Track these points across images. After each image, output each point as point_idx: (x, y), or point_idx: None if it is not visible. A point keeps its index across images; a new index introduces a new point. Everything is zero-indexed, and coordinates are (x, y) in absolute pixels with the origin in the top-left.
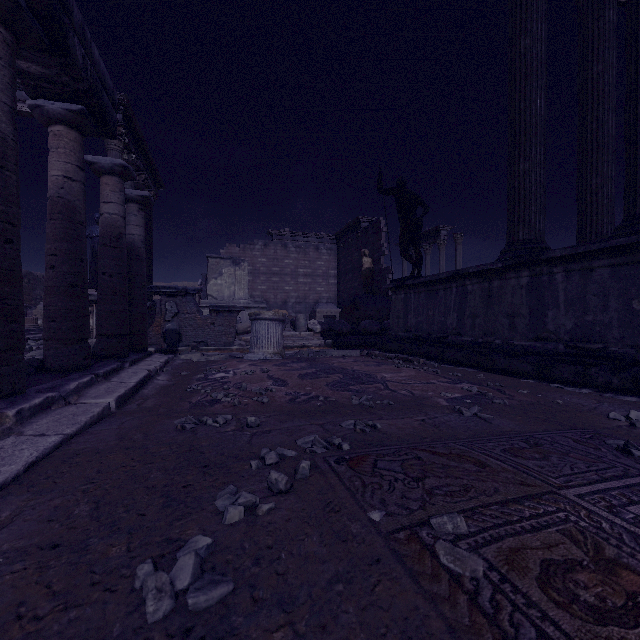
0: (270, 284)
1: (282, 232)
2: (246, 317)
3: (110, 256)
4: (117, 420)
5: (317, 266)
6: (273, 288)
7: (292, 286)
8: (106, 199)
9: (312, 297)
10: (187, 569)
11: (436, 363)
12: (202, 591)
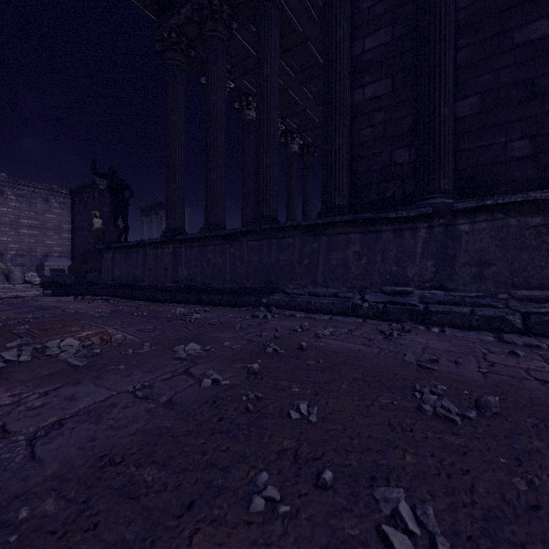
0: None
1: None
2: None
3: None
4: None
5: (47, 219)
6: None
7: (12, 237)
8: None
9: (40, 250)
10: None
11: (126, 300)
12: None
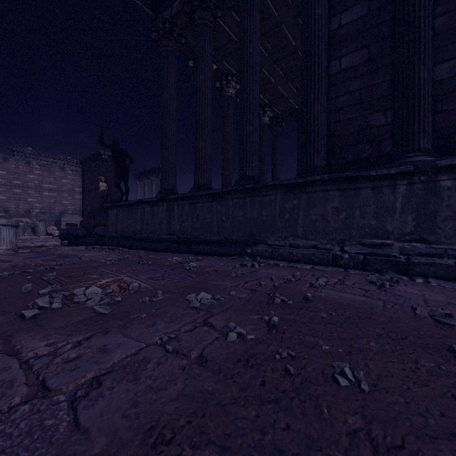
0: (10, 195)
1: (25, 150)
2: None
3: None
4: None
5: (63, 183)
6: (14, 199)
7: (36, 198)
8: None
9: (58, 208)
10: None
11: (128, 249)
12: None
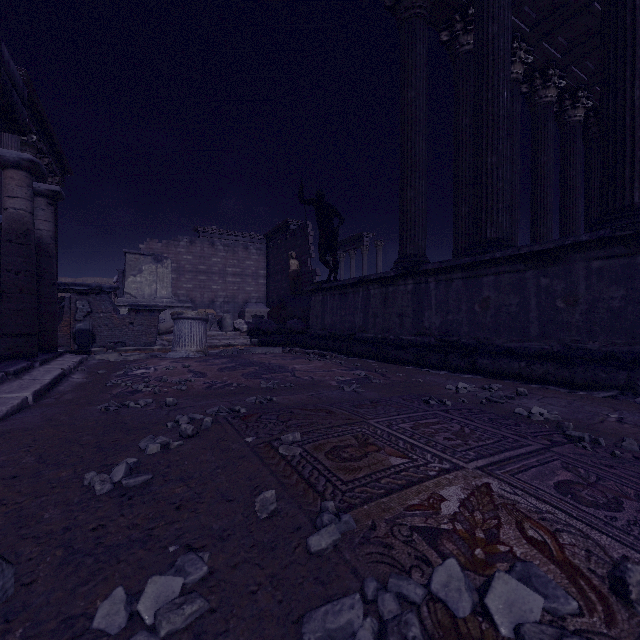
0: (196, 283)
1: (209, 229)
2: (169, 317)
3: (16, 253)
4: (38, 410)
5: (246, 266)
6: (200, 287)
7: (220, 285)
8: (11, 193)
9: (241, 297)
10: (121, 470)
11: (345, 356)
12: (132, 478)
